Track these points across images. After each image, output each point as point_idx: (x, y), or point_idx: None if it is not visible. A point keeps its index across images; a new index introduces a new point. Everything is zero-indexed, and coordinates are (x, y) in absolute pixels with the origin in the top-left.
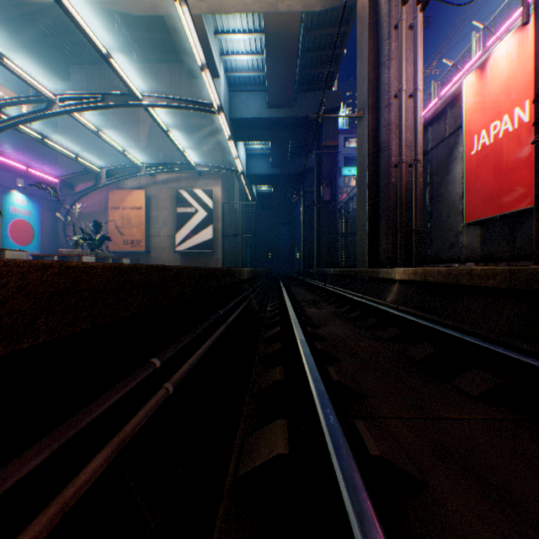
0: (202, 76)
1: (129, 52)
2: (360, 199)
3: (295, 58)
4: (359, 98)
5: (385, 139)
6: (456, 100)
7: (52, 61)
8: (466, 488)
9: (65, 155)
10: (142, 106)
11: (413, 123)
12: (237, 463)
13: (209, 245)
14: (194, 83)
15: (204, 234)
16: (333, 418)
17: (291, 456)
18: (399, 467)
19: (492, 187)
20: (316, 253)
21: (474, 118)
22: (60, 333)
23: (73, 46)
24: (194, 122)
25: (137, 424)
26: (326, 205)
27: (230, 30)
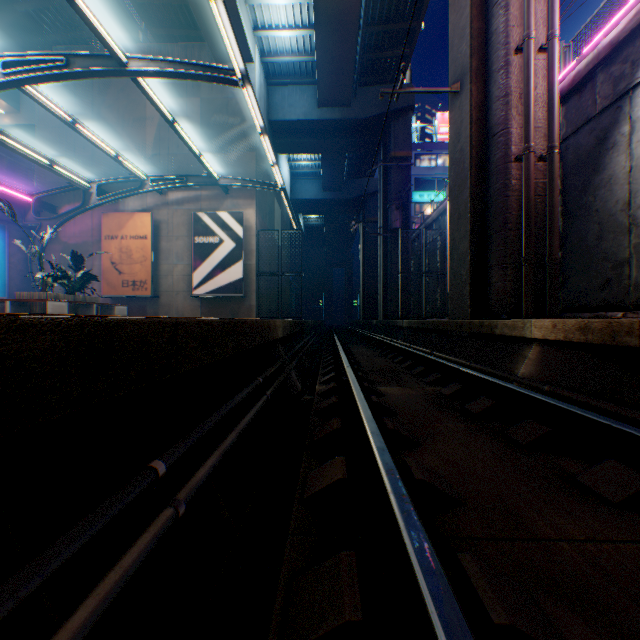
0: (229, 58)
1: (133, 30)
2: (456, 215)
3: (355, 31)
4: (453, 66)
5: (500, 118)
6: (618, 51)
7: (24, 37)
8: None
9: (32, 160)
10: (128, 74)
11: (546, 90)
12: None
13: (238, 287)
14: None
15: (231, 272)
16: None
17: None
18: None
19: None
20: (381, 299)
21: None
22: None
23: (54, 17)
24: (218, 122)
25: None
26: (395, 234)
27: None
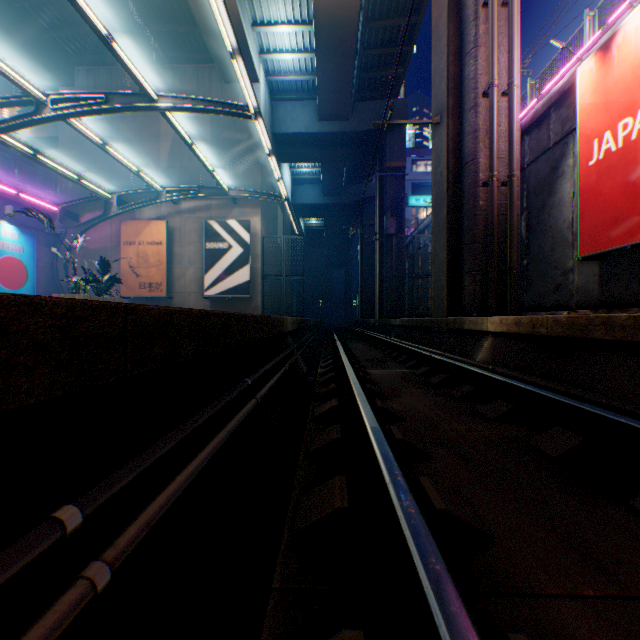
0: (237, 79)
1: (147, 51)
2: (437, 228)
3: (352, 56)
4: (435, 100)
5: (470, 150)
6: (565, 98)
7: (51, 61)
8: None
9: (64, 175)
10: (158, 109)
11: (507, 128)
12: None
13: (245, 289)
14: (228, 89)
15: (239, 275)
16: None
17: None
18: None
19: (620, 207)
20: (377, 300)
21: (594, 116)
22: None
23: (77, 42)
24: (227, 137)
25: None
26: (390, 239)
27: (271, 21)
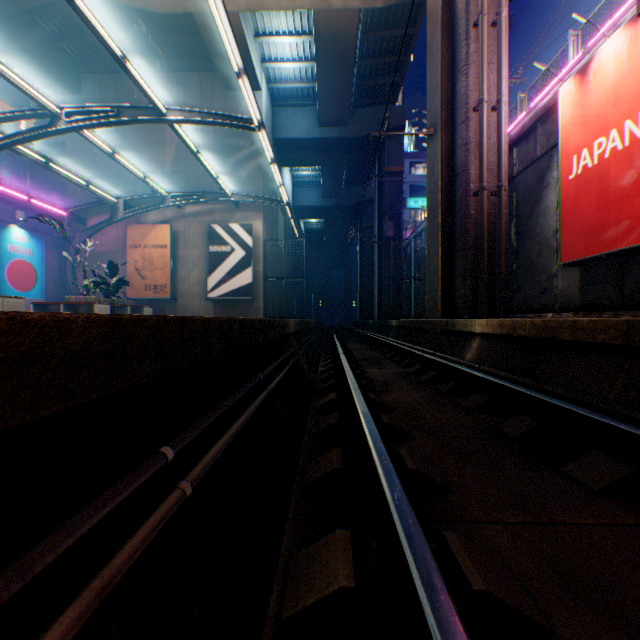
0: (239, 87)
1: (152, 59)
2: (431, 234)
3: (351, 66)
4: (429, 113)
5: (462, 161)
6: (549, 114)
7: (59, 70)
8: (611, 639)
9: (74, 182)
10: (166, 122)
11: (496, 142)
12: (280, 596)
13: (248, 291)
14: (230, 96)
15: (242, 278)
16: (419, 538)
17: (358, 588)
18: (514, 608)
19: (596, 219)
20: (376, 301)
21: (573, 134)
22: (9, 423)
23: (84, 52)
24: (229, 143)
25: (133, 553)
26: (388, 242)
27: (273, 32)
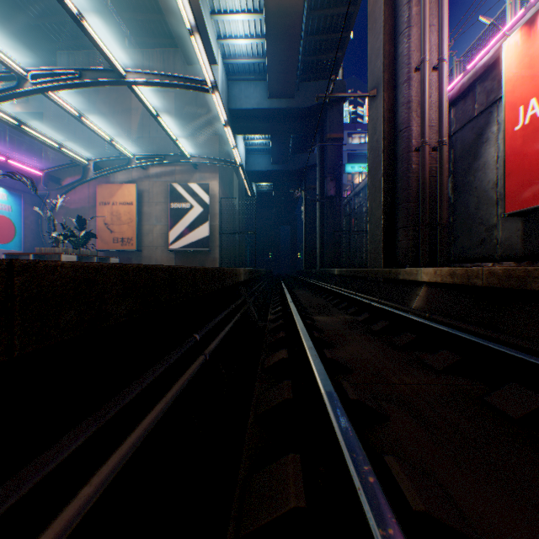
0: (198, 61)
1: (120, 38)
2: (373, 189)
3: (297, 41)
4: (371, 76)
5: (404, 119)
6: (489, 72)
7: (36, 45)
8: None
9: (46, 144)
10: (126, 84)
11: (437, 99)
12: None
13: (205, 243)
14: (190, 70)
15: (199, 231)
16: None
17: None
18: None
19: None
20: (319, 253)
21: (519, 85)
22: None
23: (59, 29)
24: (189, 111)
25: None
26: (330, 200)
27: (227, 10)
